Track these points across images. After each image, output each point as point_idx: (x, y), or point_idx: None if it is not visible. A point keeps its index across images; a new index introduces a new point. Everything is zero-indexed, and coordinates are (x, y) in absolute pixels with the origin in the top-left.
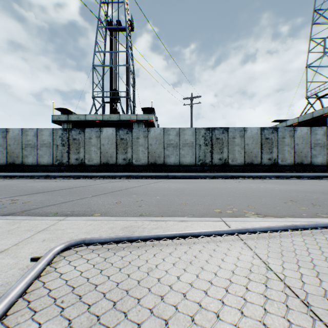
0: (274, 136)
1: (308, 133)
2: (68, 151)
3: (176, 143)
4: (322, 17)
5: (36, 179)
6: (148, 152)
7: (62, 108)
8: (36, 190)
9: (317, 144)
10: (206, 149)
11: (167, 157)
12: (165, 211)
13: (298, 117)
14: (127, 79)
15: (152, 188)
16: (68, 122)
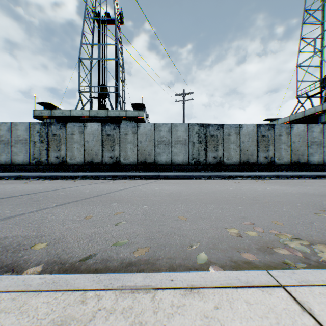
0: (271, 133)
1: (305, 131)
2: (48, 148)
3: (168, 140)
4: (312, 17)
5: (4, 180)
6: (137, 150)
7: (45, 103)
8: None
9: (314, 142)
10: (200, 147)
11: (158, 155)
12: (155, 236)
13: (289, 116)
14: (117, 74)
15: (140, 192)
16: (52, 118)
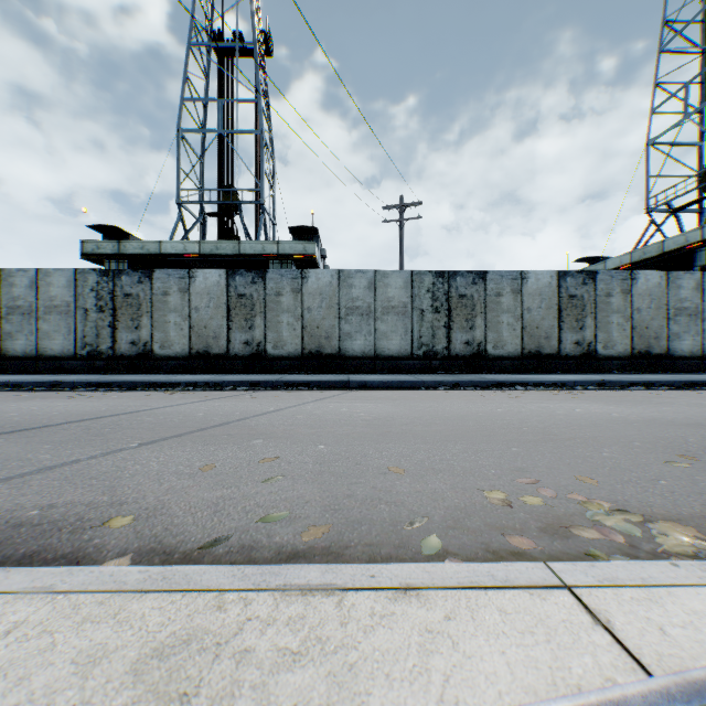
0: (589, 291)
1: (662, 285)
2: (114, 324)
3: (368, 307)
4: (681, 37)
5: (24, 391)
6: (302, 327)
7: (106, 226)
8: None
9: (682, 310)
10: (437, 320)
11: (346, 338)
12: (341, 504)
13: (630, 252)
14: (258, 163)
15: (309, 416)
16: (121, 258)
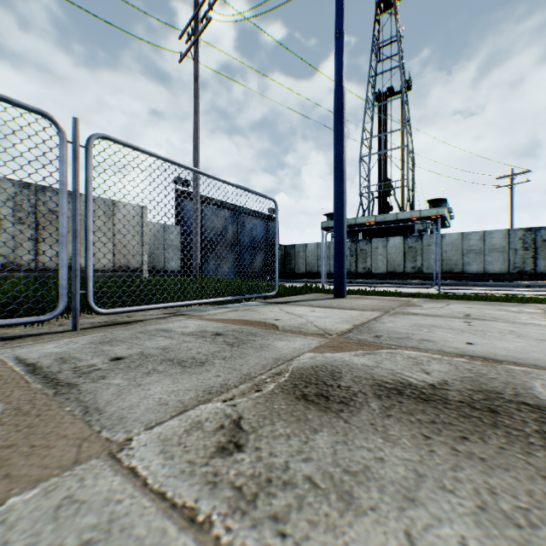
0: None
1: None
2: (356, 261)
3: (479, 249)
4: None
5: None
6: (441, 260)
7: (330, 214)
8: None
9: None
10: (525, 254)
11: (466, 265)
12: None
13: None
14: (402, 159)
15: None
16: None
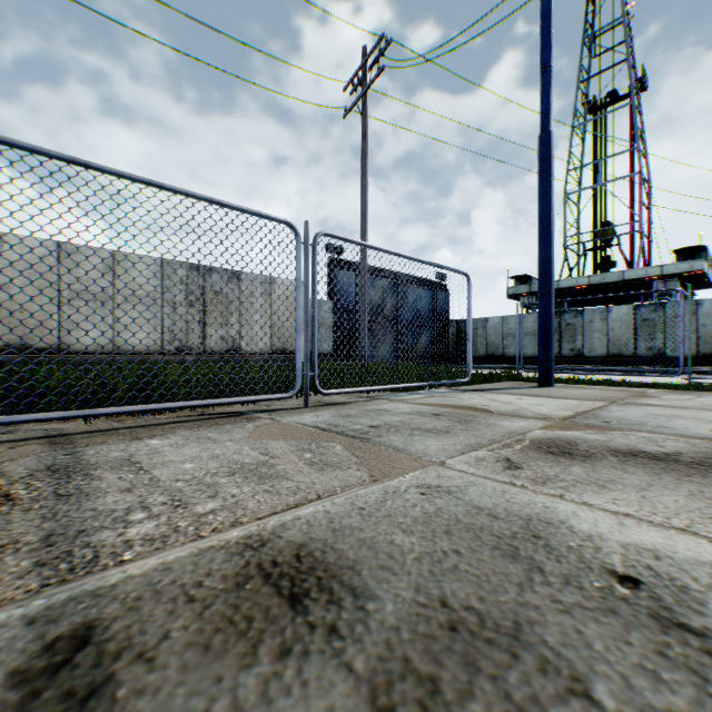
0: None
1: None
2: (559, 340)
3: None
4: None
5: None
6: (695, 337)
7: (519, 276)
8: None
9: None
10: None
11: None
12: None
13: None
14: (631, 192)
15: None
16: (530, 295)
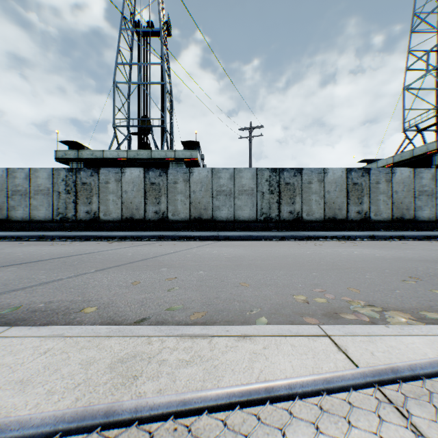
0: (365, 181)
1: (410, 177)
2: (76, 201)
3: (230, 190)
4: (424, 22)
5: (23, 241)
6: (190, 202)
7: (70, 141)
8: (12, 260)
9: (423, 192)
10: (272, 198)
11: (217, 210)
12: (212, 301)
13: (393, 156)
14: (163, 102)
15: (194, 255)
16: (79, 161)
